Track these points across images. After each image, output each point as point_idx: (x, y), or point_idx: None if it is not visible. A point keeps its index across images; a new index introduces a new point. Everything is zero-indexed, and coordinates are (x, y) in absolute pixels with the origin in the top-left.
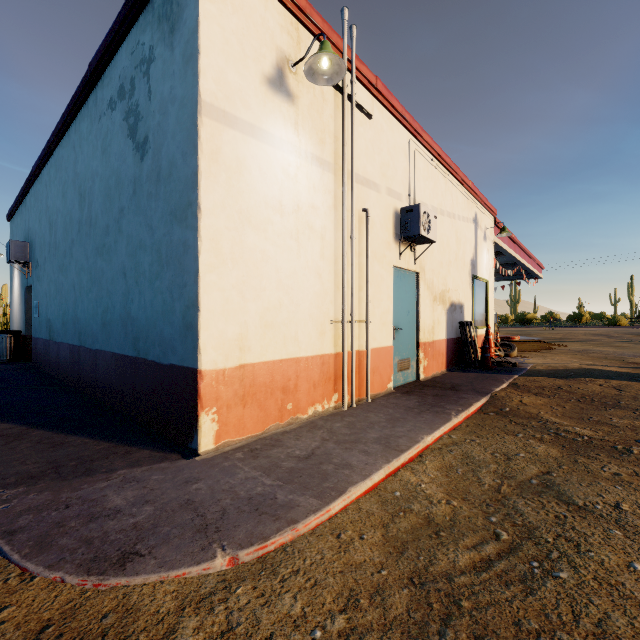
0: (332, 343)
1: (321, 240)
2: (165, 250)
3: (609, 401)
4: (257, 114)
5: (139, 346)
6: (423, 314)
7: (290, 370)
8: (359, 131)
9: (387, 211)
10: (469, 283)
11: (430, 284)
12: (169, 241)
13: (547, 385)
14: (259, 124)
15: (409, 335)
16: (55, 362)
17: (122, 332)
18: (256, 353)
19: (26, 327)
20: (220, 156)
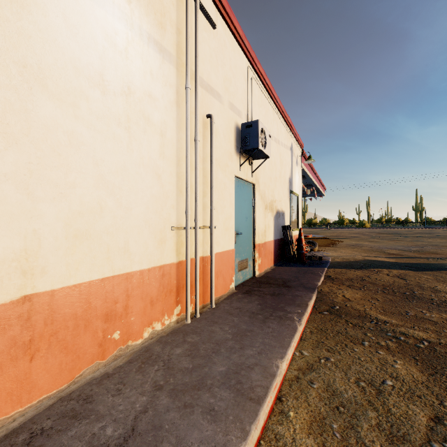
0: (174, 251)
1: (160, 136)
2: None
3: (406, 291)
4: None
5: None
6: (258, 220)
7: (117, 290)
8: (203, 35)
9: (229, 124)
10: (288, 196)
11: (263, 195)
12: None
13: (353, 277)
14: None
15: (247, 238)
16: None
17: None
18: (57, 275)
19: None
20: None
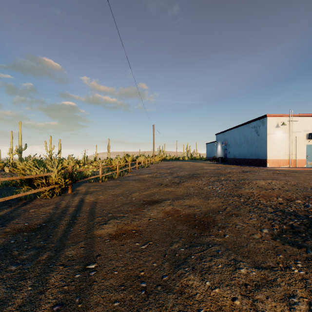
0: (287, 157)
1: (285, 143)
2: (262, 147)
3: None
4: (274, 131)
5: (258, 157)
6: None
7: (279, 160)
8: (294, 124)
9: (303, 135)
10: None
11: None
12: (263, 146)
13: None
14: (274, 132)
15: None
16: (236, 161)
17: (254, 156)
18: (273, 158)
19: (224, 156)
20: (269, 138)
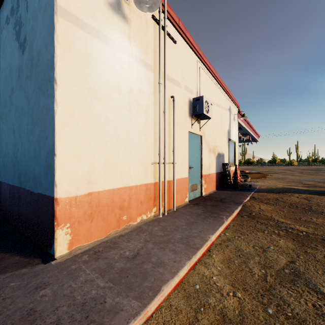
0: (152, 176)
1: (145, 112)
2: (35, 113)
3: (306, 207)
4: (101, 24)
5: (21, 180)
6: (204, 159)
7: (125, 194)
8: (169, 49)
9: (185, 99)
10: (227, 142)
11: (208, 142)
12: (37, 107)
13: (270, 198)
14: (103, 31)
15: (197, 171)
16: None
17: (12, 170)
18: (101, 184)
19: None
20: (73, 47)
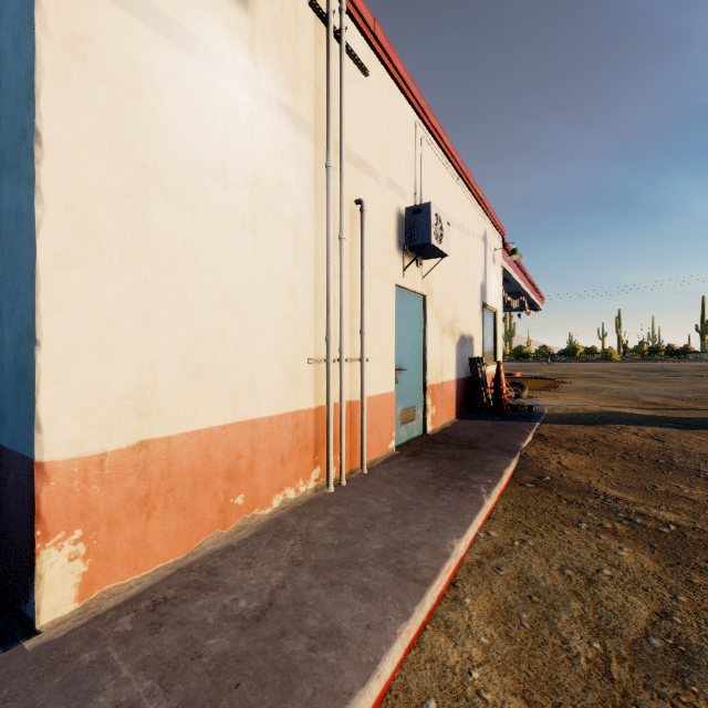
0: (311, 393)
1: (294, 236)
2: None
3: (660, 458)
4: (176, 1)
5: None
6: (431, 349)
7: (241, 441)
8: (351, 89)
9: (388, 209)
10: (479, 312)
11: (439, 311)
12: None
13: (578, 436)
14: (180, 20)
15: (414, 376)
16: None
17: None
18: (174, 418)
19: None
20: (92, 50)
